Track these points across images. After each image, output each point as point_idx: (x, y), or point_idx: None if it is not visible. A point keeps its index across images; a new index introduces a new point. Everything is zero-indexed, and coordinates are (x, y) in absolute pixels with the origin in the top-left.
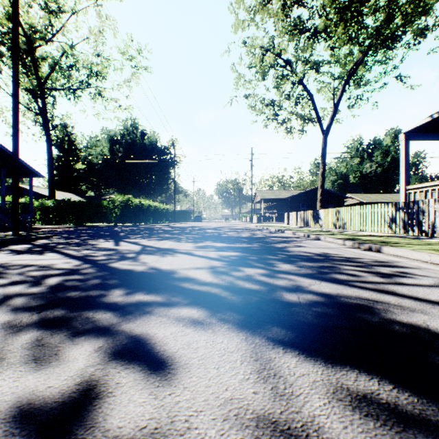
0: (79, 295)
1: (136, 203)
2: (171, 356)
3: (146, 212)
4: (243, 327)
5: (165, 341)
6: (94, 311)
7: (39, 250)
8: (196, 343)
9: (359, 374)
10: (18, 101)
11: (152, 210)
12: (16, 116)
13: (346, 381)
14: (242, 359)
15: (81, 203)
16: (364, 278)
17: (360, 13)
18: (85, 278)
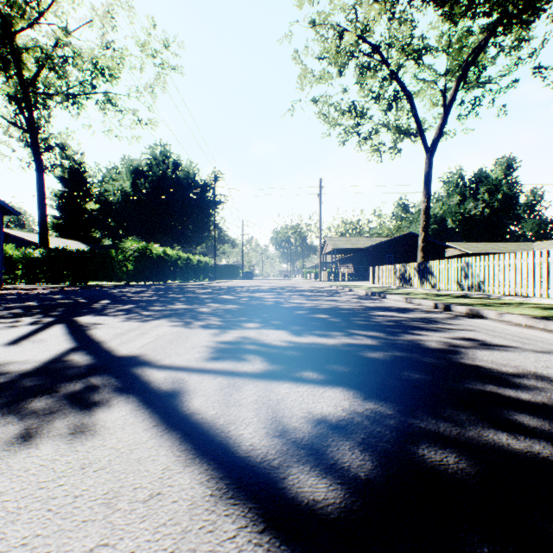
0: None
1: (158, 253)
2: None
3: (174, 267)
4: None
5: None
6: None
7: None
8: None
9: None
10: None
11: (184, 264)
12: None
13: None
14: None
15: (81, 253)
16: None
17: None
18: None
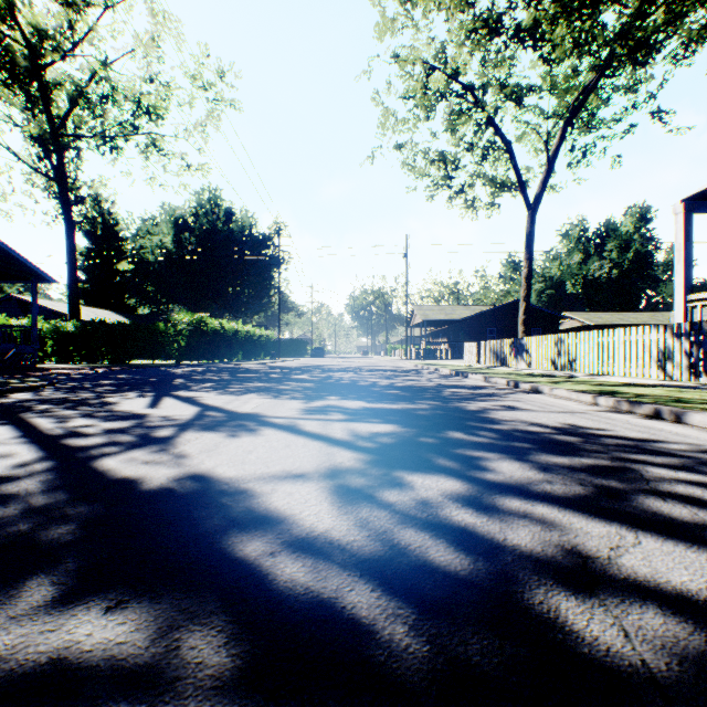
0: None
1: (213, 326)
2: None
3: (231, 342)
4: None
5: None
6: None
7: None
8: None
9: None
10: None
11: (242, 339)
12: None
13: None
14: None
15: (122, 326)
16: None
17: None
18: None
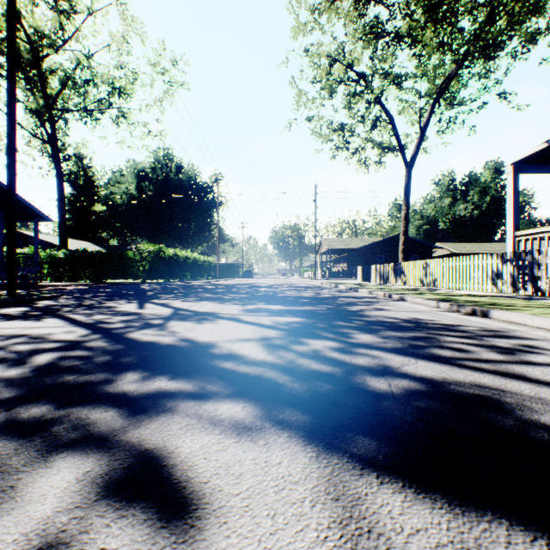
0: (74, 381)
1: (169, 254)
2: (197, 491)
3: (182, 266)
4: (311, 435)
5: (191, 462)
6: (90, 408)
7: (37, 315)
8: (239, 465)
9: (511, 529)
10: (14, 121)
11: (190, 264)
12: (12, 141)
13: (492, 546)
14: (313, 497)
15: (101, 254)
16: (476, 354)
17: (454, 12)
18: (89, 355)
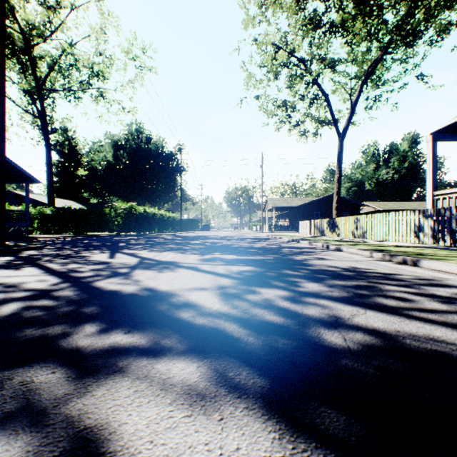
0: (30, 334)
1: (140, 211)
2: None
3: (151, 221)
4: (271, 407)
5: (133, 449)
6: (37, 368)
7: (18, 264)
8: (190, 453)
9: None
10: (4, 96)
11: (157, 219)
12: (1, 113)
13: None
14: None
15: (82, 211)
16: (419, 303)
17: (380, 6)
18: (53, 305)
